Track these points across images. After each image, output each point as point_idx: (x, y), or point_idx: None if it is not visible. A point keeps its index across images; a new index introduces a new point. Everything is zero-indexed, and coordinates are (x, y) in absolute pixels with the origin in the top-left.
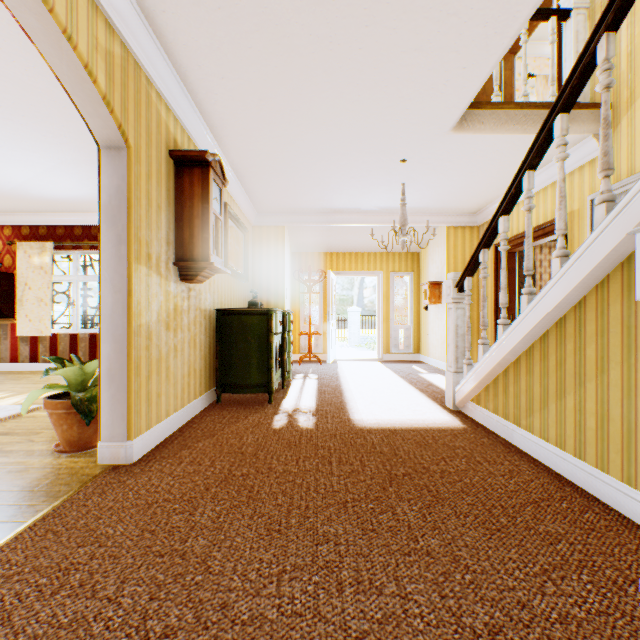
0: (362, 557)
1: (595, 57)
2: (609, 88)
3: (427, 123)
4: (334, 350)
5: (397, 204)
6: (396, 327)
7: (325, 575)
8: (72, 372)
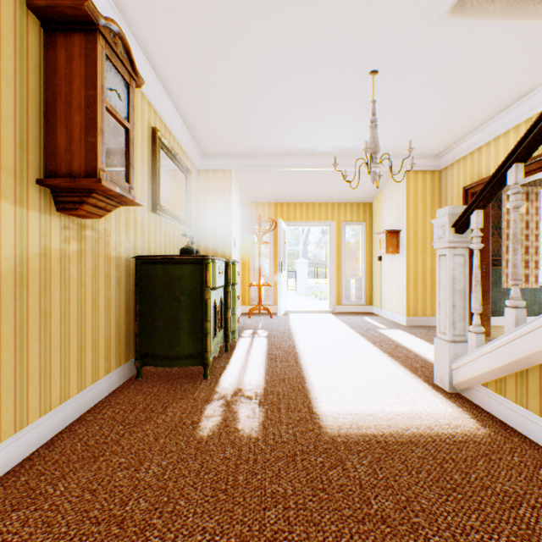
0: None
1: None
2: None
3: None
4: (285, 302)
5: (355, 143)
6: (347, 278)
7: None
8: None
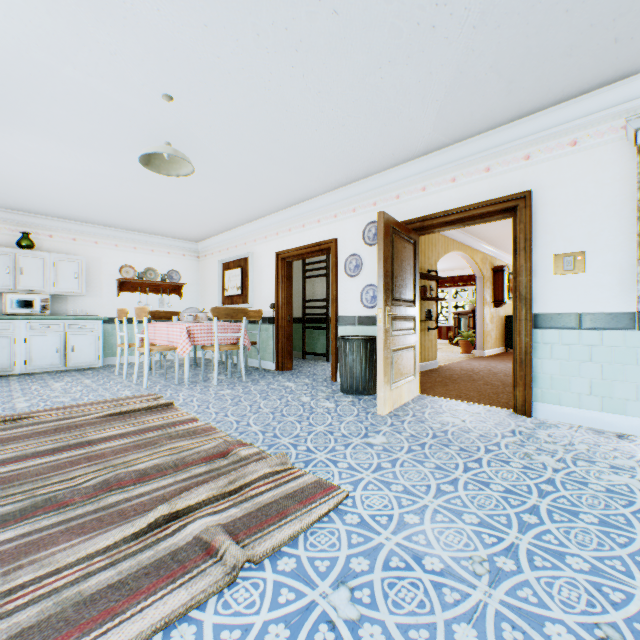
0: None
1: None
2: None
3: None
4: None
5: None
6: None
7: None
8: (465, 333)
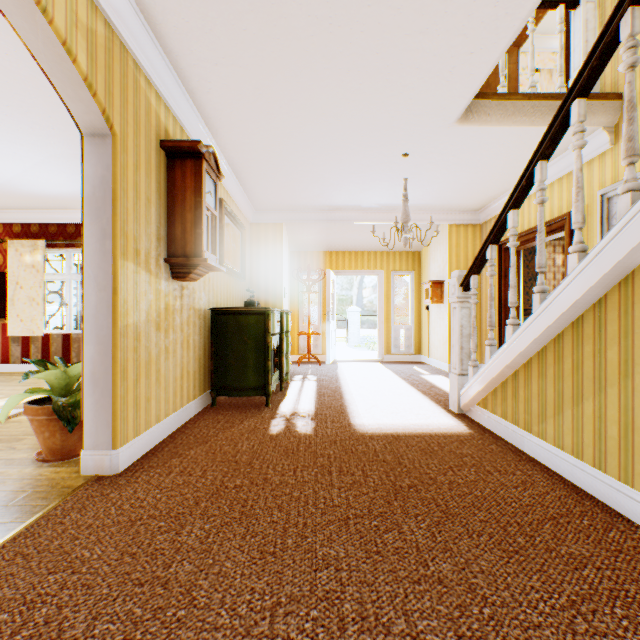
0: (366, 586)
1: (618, 35)
2: (634, 67)
3: (431, 114)
4: (333, 351)
5: (398, 201)
6: (397, 327)
7: (325, 609)
8: (55, 375)
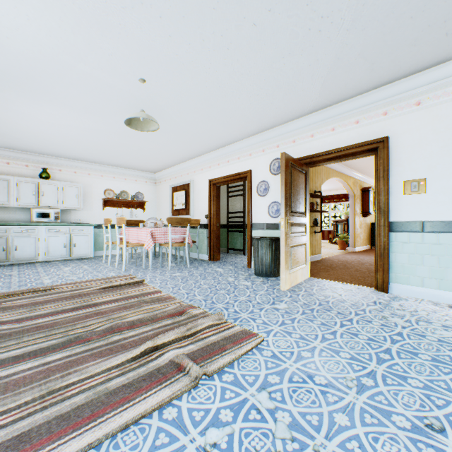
0: None
1: None
2: None
3: None
4: None
5: None
6: None
7: None
8: (341, 235)
